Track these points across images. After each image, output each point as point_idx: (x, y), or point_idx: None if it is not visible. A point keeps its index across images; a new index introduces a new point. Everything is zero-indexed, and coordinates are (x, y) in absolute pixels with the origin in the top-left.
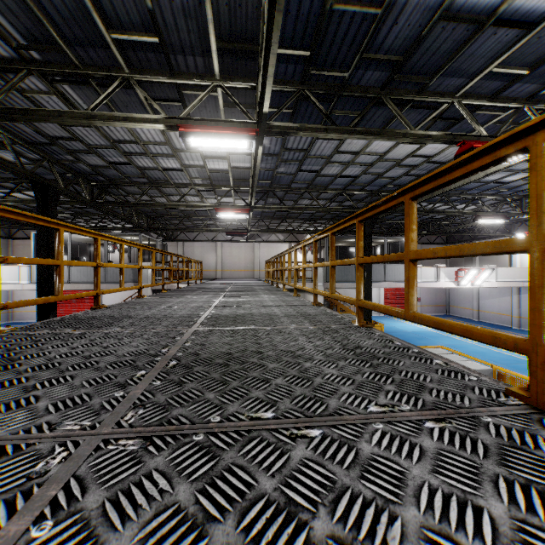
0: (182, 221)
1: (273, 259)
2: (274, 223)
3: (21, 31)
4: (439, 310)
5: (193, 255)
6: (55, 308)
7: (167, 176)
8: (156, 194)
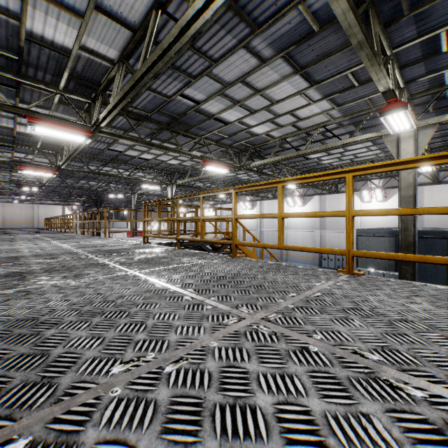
0: None
1: (49, 218)
2: None
3: None
4: None
5: None
6: None
7: None
8: None
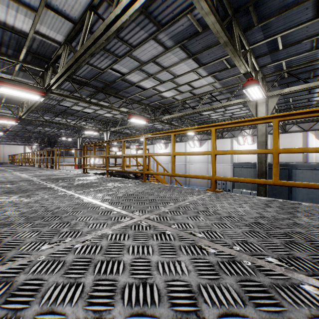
0: None
1: (13, 155)
2: None
3: None
4: None
5: None
6: None
7: None
8: None
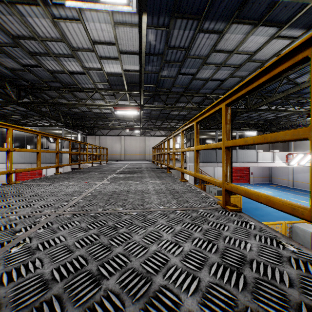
0: (97, 122)
1: (158, 145)
2: (158, 123)
3: None
4: (265, 180)
5: (106, 144)
6: None
7: (74, 80)
8: (72, 99)
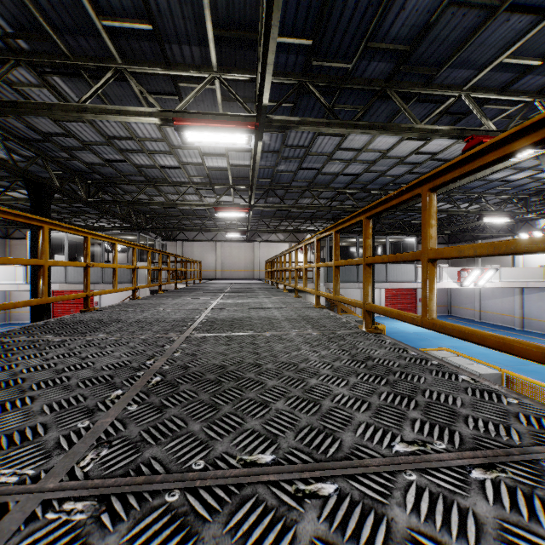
0: (181, 221)
1: (273, 259)
2: (274, 223)
3: (7, 17)
4: (441, 310)
5: (193, 254)
6: (50, 309)
7: (165, 174)
8: (154, 193)
